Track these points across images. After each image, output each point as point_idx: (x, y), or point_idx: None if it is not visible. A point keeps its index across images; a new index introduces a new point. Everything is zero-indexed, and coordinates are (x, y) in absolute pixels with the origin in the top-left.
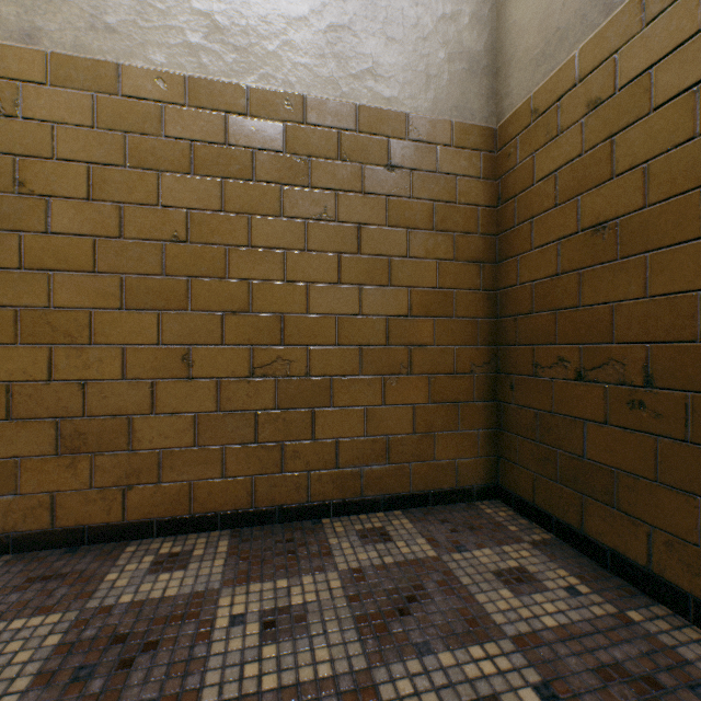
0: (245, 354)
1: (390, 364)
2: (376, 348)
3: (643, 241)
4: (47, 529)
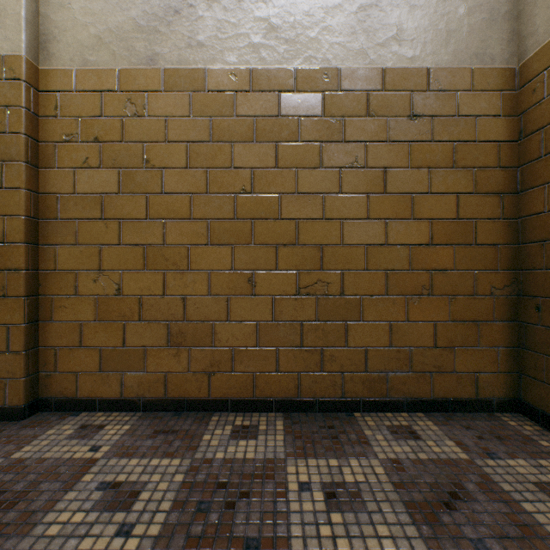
0: (293, 277)
1: (412, 286)
2: (399, 273)
3: None
4: (162, 397)
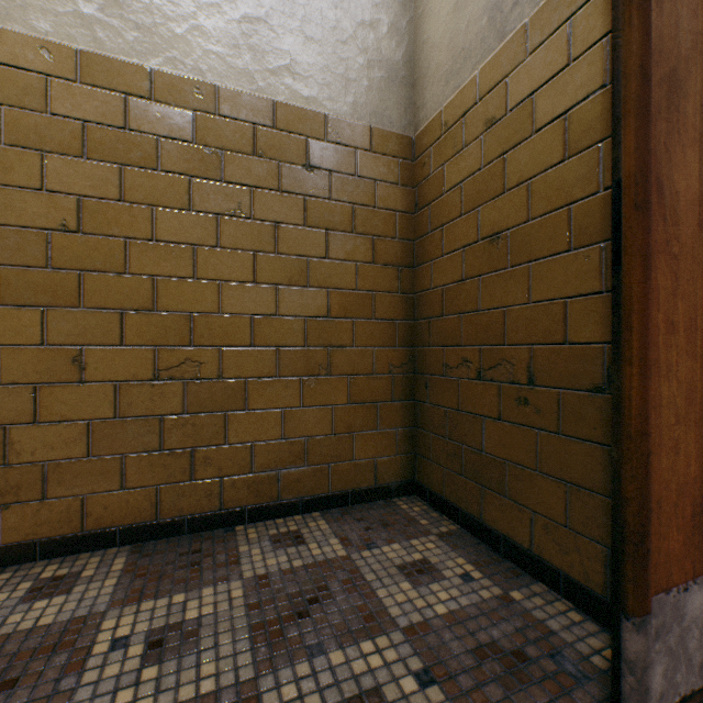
0: (149, 355)
1: (309, 365)
2: (294, 349)
3: (527, 252)
4: None
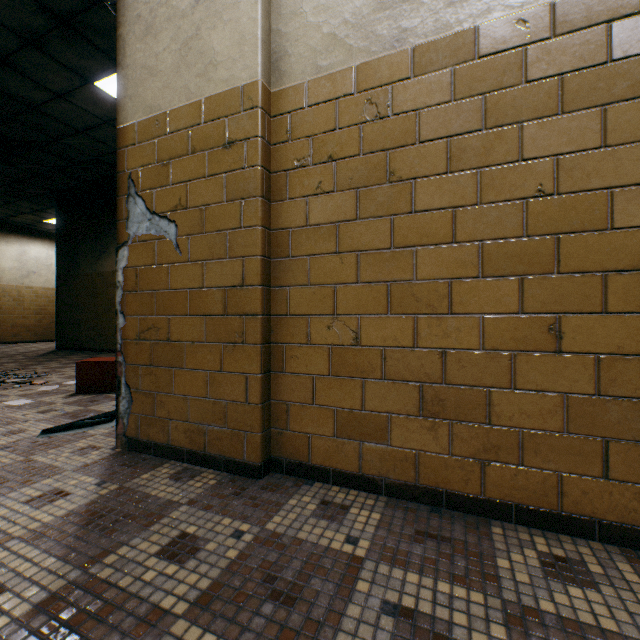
0: (637, 324)
1: None
2: None
3: None
4: (411, 483)
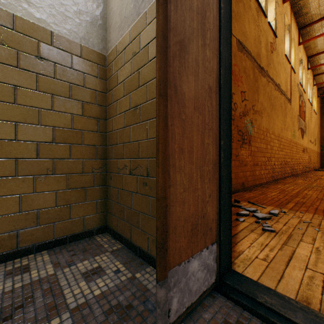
0: None
1: (40, 169)
2: (29, 160)
3: (147, 115)
4: None
